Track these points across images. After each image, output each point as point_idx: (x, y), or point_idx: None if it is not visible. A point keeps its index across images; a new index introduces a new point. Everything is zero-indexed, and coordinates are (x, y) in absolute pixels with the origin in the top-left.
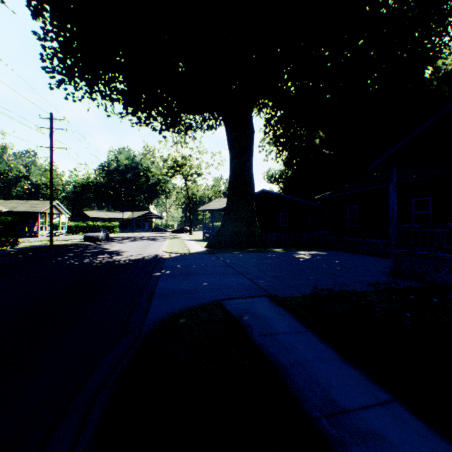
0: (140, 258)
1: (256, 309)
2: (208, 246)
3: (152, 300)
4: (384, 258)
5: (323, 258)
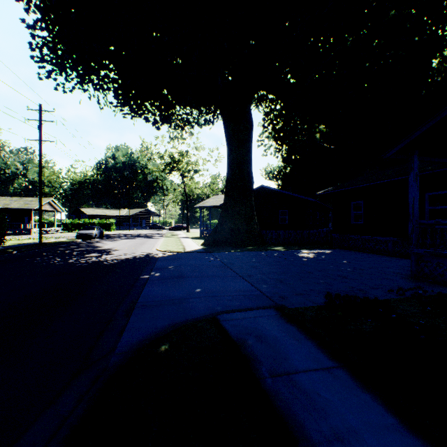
0: (130, 257)
1: (262, 328)
2: (205, 244)
3: (131, 313)
4: (394, 257)
5: (328, 258)
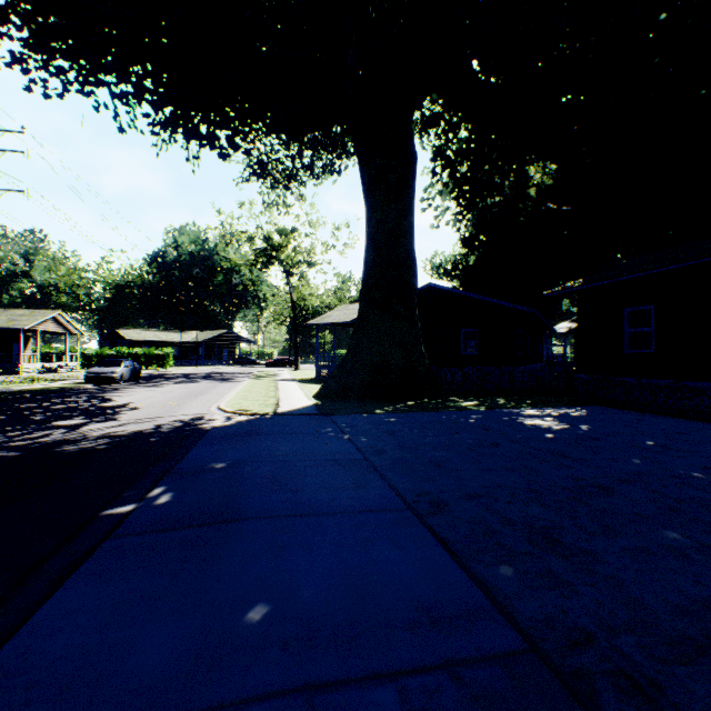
0: (146, 429)
1: None
2: (321, 394)
3: None
4: None
5: (601, 432)
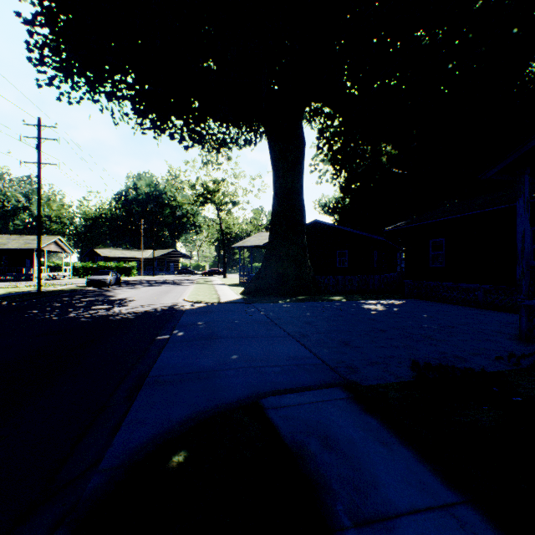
0: (149, 310)
1: (329, 423)
2: (245, 292)
3: (137, 394)
4: (487, 310)
5: (403, 311)
